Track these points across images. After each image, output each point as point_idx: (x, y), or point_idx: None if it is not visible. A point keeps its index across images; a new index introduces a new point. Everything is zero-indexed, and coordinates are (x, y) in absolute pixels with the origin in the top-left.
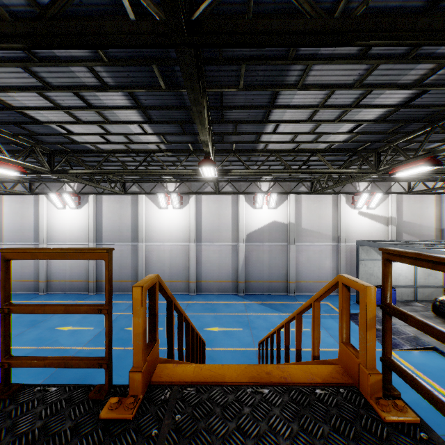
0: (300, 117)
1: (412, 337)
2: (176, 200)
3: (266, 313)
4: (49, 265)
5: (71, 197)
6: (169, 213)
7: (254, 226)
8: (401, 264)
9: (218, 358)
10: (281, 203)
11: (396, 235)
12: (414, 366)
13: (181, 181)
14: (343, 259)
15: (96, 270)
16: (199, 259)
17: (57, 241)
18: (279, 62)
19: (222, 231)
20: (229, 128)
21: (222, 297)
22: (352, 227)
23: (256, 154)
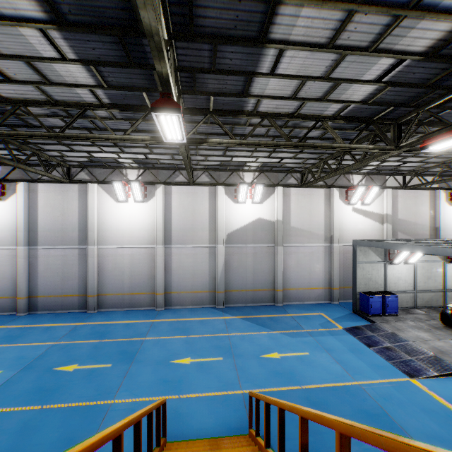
0: (319, 36)
1: (432, 358)
2: (139, 191)
3: (252, 331)
4: None
5: None
6: (129, 207)
7: (236, 224)
8: (401, 267)
9: (188, 414)
10: (268, 197)
11: (392, 234)
12: (451, 403)
13: (146, 168)
14: (337, 261)
15: (28, 283)
16: (168, 265)
17: None
18: None
19: (197, 230)
20: (203, 58)
21: (197, 312)
22: (346, 225)
23: (241, 122)
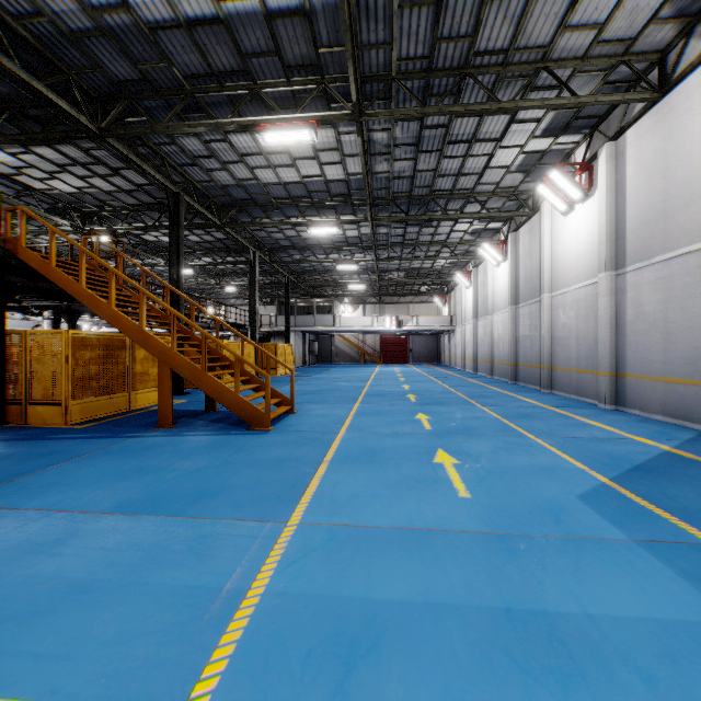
0: None
1: None
2: (567, 182)
3: (571, 454)
4: (493, 342)
5: (492, 247)
6: (575, 218)
7: None
8: None
9: (324, 417)
10: None
11: None
12: None
13: (592, 130)
14: None
15: (515, 348)
16: (620, 313)
17: (497, 310)
18: (114, 43)
19: (671, 211)
20: (269, 61)
21: (634, 423)
22: None
23: None
